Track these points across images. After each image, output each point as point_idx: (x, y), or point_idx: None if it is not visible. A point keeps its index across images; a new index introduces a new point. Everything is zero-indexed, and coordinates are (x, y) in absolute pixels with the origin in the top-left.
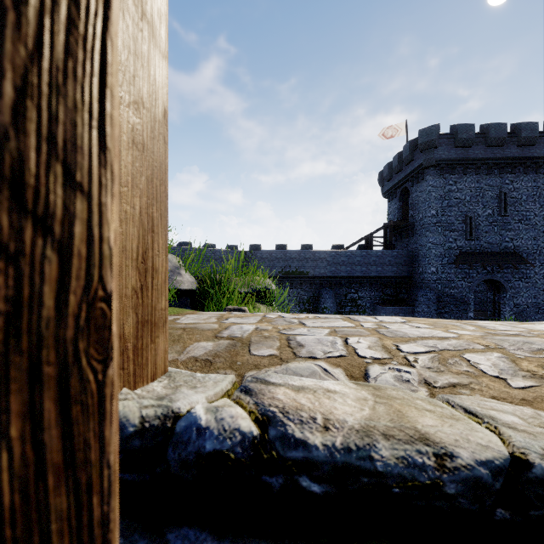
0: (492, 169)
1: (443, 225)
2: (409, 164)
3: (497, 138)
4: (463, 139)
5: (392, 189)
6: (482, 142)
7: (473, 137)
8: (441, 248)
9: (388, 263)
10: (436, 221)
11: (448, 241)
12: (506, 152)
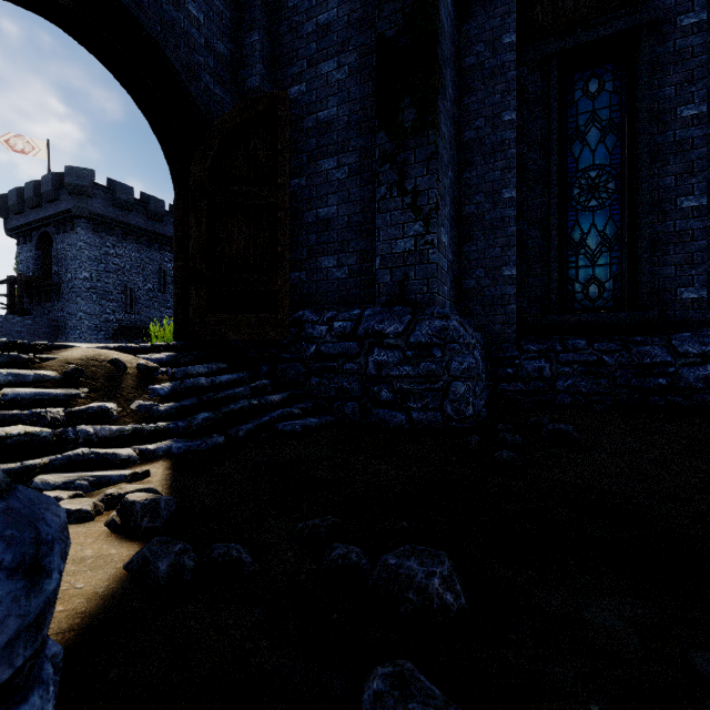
0: (153, 243)
1: (99, 292)
2: (52, 203)
3: (157, 213)
4: (123, 200)
5: (24, 227)
6: (143, 211)
7: (133, 202)
8: (97, 320)
9: (16, 334)
10: (90, 286)
11: (106, 312)
12: (165, 230)
